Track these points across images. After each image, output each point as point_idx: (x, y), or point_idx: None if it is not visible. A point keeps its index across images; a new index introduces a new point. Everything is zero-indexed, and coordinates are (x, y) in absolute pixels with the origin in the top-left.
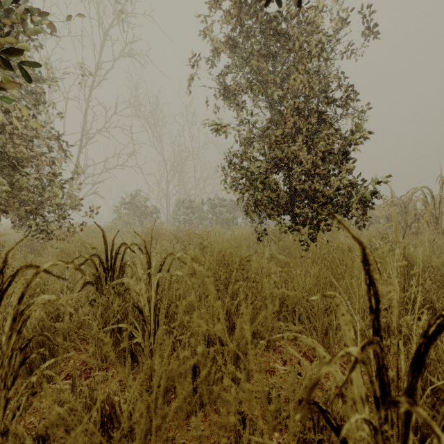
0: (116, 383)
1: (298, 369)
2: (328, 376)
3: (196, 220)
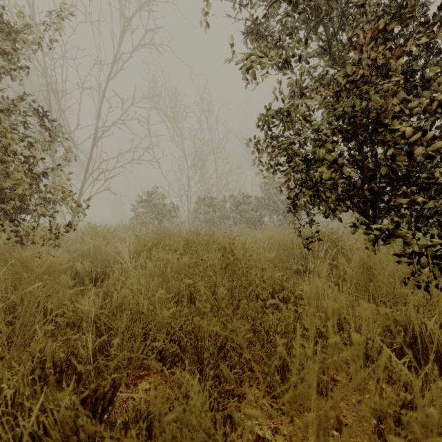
0: None
1: None
2: None
3: (218, 219)
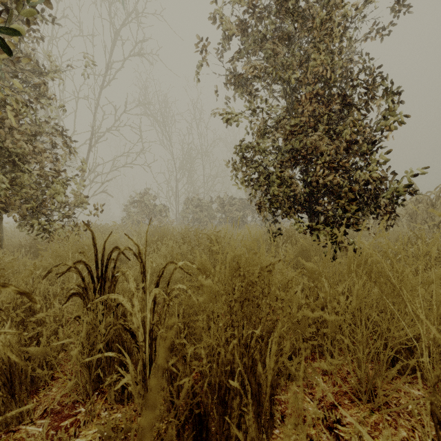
0: (102, 426)
1: (336, 413)
2: (378, 427)
3: (205, 219)
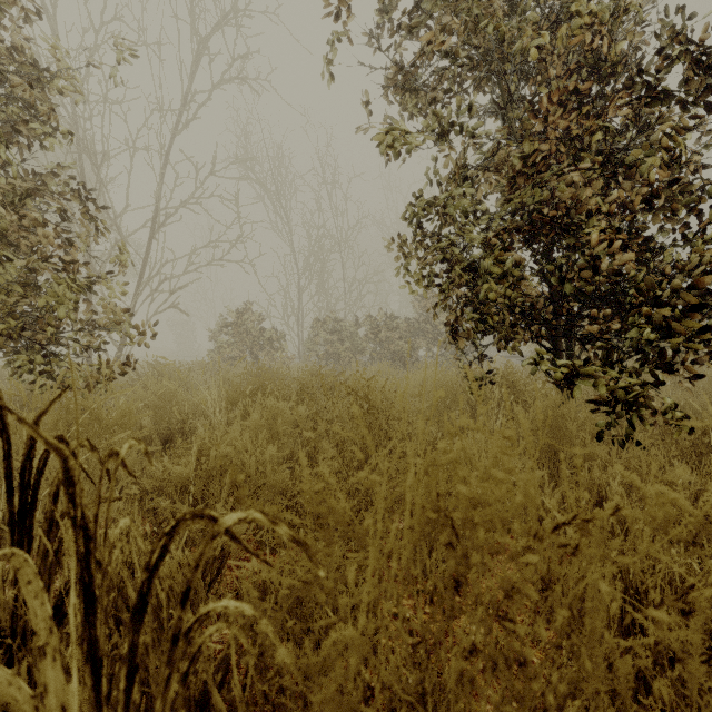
0: None
1: None
2: None
3: (347, 354)
